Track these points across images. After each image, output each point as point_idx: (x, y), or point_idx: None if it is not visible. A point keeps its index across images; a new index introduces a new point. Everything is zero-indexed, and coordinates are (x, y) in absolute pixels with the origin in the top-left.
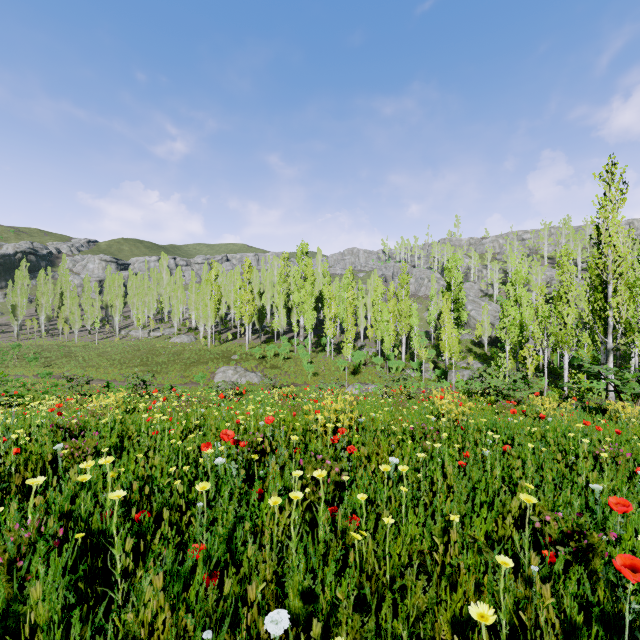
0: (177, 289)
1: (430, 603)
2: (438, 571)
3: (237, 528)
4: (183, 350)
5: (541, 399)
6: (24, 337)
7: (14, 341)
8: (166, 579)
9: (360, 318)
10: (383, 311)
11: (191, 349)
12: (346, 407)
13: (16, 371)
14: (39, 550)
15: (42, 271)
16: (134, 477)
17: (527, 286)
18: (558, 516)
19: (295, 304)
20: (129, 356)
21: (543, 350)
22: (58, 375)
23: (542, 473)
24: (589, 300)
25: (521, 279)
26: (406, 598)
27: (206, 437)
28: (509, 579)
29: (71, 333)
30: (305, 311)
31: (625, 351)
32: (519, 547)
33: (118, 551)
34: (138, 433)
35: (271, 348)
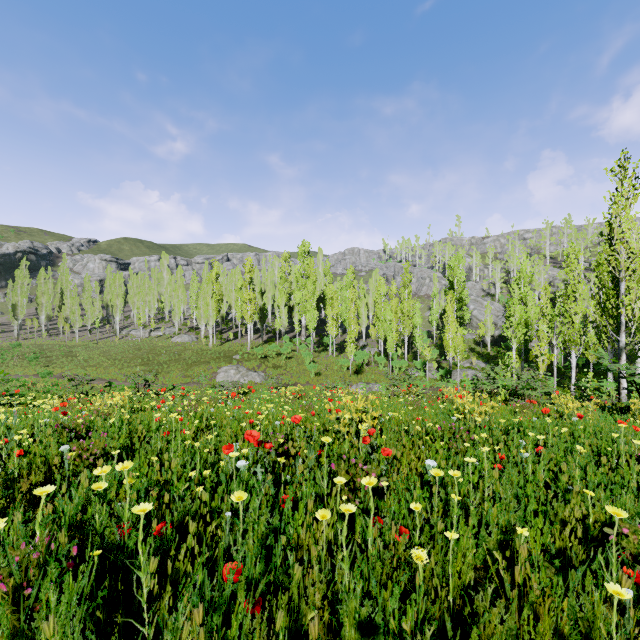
0: (178, 288)
1: (509, 634)
2: (514, 595)
3: (276, 544)
4: (184, 350)
5: (550, 399)
6: (24, 337)
7: (14, 341)
8: (203, 610)
9: (362, 317)
10: (386, 310)
11: (192, 349)
12: (368, 406)
13: (16, 371)
14: (50, 573)
15: (42, 270)
16: (149, 482)
17: (530, 285)
18: (638, 529)
19: (297, 303)
20: (130, 356)
21: (552, 349)
22: (59, 375)
23: (584, 477)
24: (601, 298)
25: (526, 278)
26: (478, 627)
27: (219, 438)
28: (599, 605)
29: (71, 333)
30: (307, 310)
31: (631, 350)
32: (605, 567)
33: (143, 574)
34: (146, 433)
35: (273, 347)
